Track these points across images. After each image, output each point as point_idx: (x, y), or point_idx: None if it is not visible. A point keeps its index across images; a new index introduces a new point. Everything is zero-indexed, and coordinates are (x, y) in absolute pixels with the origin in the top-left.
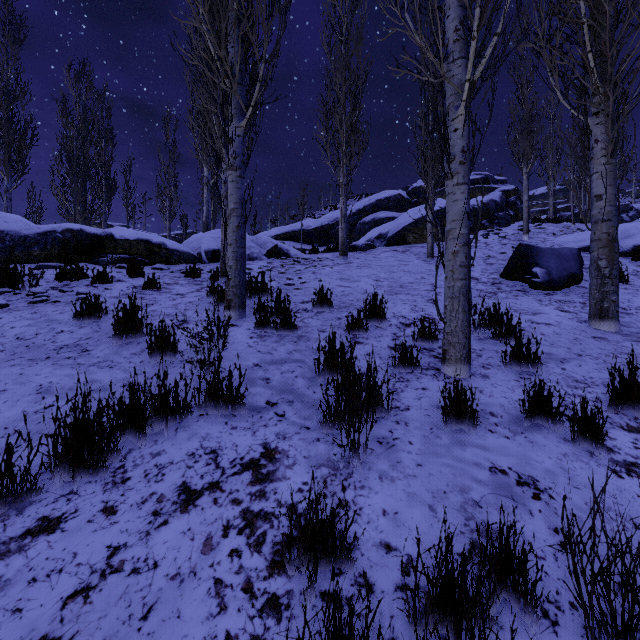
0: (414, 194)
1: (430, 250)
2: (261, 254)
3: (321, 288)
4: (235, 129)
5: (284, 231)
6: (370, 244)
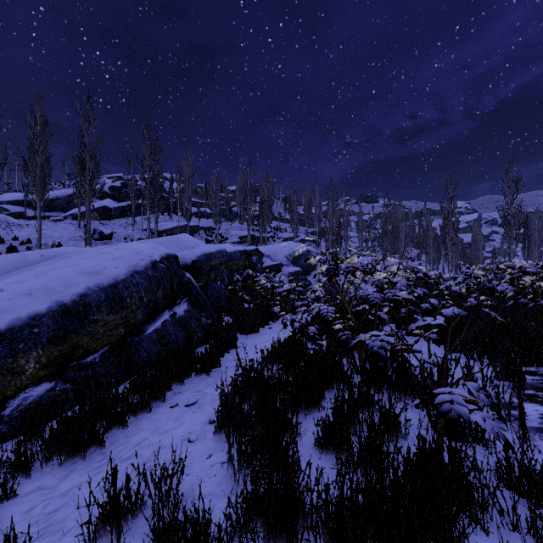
0: (112, 189)
1: (79, 225)
2: None
3: (15, 235)
4: None
5: (15, 199)
6: (62, 219)
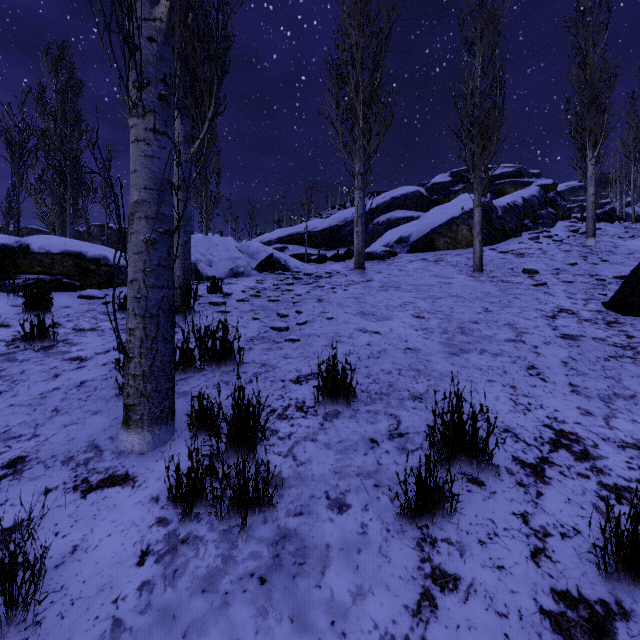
0: (434, 191)
1: (478, 261)
2: (250, 268)
3: (333, 363)
4: (136, 18)
5: (287, 233)
6: (390, 251)
